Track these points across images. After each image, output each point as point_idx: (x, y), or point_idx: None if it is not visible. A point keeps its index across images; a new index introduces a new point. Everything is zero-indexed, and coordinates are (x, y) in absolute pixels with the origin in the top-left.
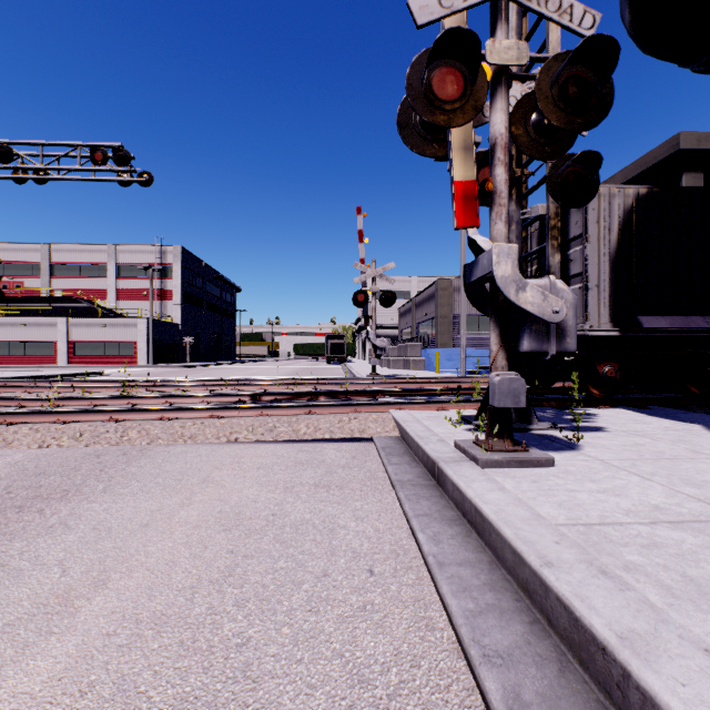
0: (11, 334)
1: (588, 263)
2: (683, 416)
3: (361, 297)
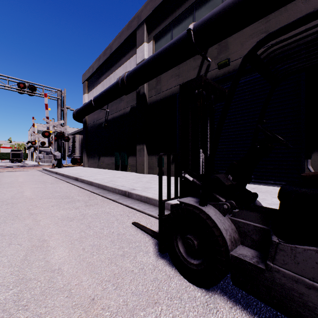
0: None
1: (76, 146)
2: None
3: (34, 142)
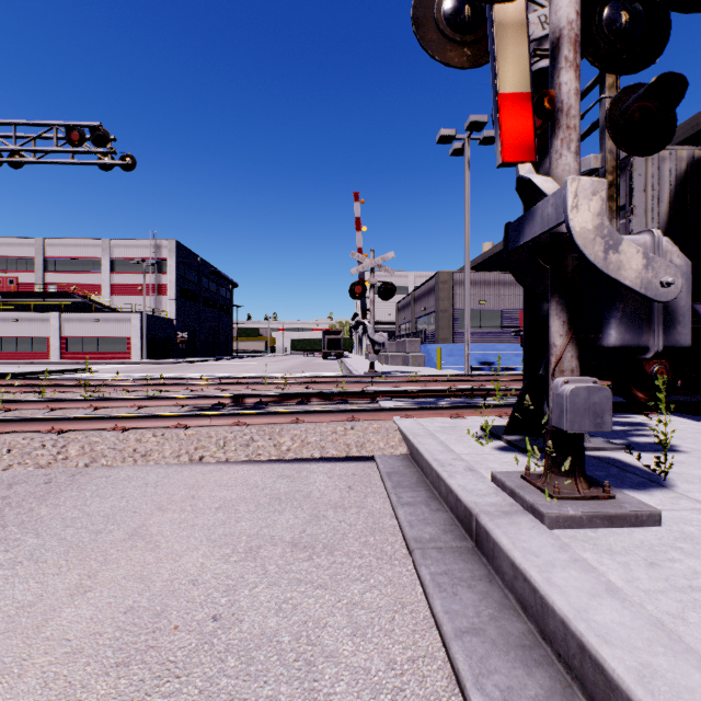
0: (3, 329)
1: None
2: None
3: (358, 289)
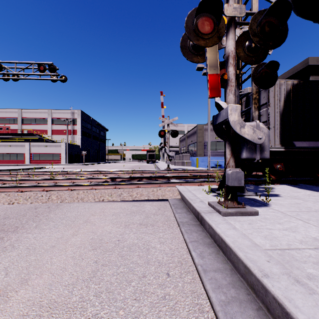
0: (4, 150)
1: (269, 116)
2: (315, 189)
3: (162, 133)
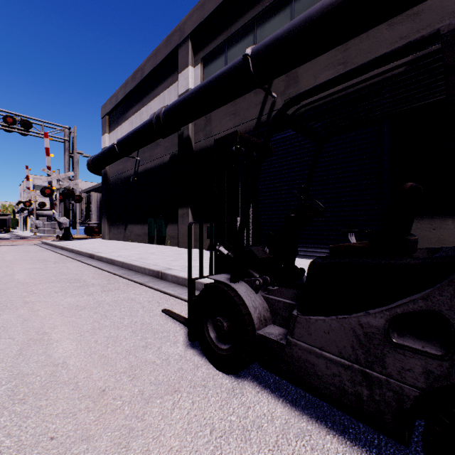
0: None
1: (92, 209)
2: None
3: (28, 204)
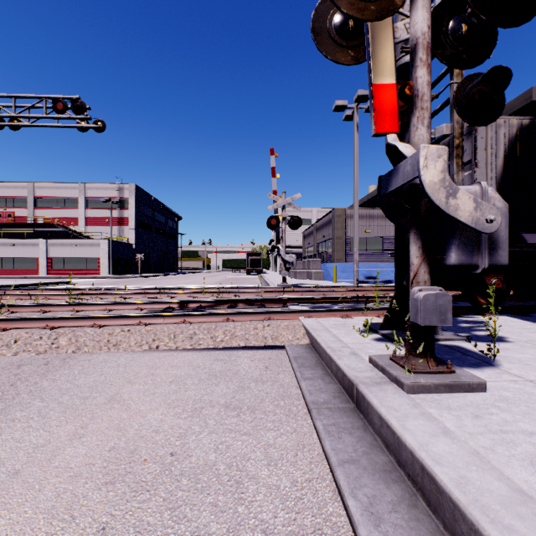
0: (3, 252)
1: None
2: None
3: (273, 221)
